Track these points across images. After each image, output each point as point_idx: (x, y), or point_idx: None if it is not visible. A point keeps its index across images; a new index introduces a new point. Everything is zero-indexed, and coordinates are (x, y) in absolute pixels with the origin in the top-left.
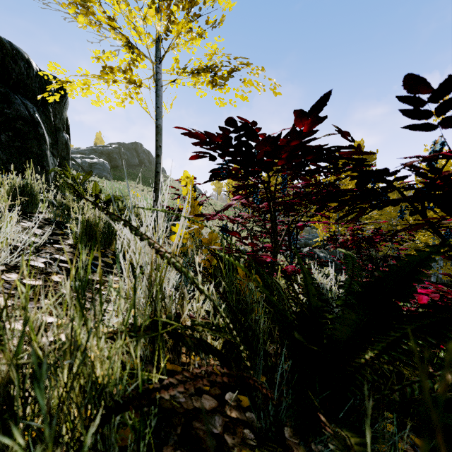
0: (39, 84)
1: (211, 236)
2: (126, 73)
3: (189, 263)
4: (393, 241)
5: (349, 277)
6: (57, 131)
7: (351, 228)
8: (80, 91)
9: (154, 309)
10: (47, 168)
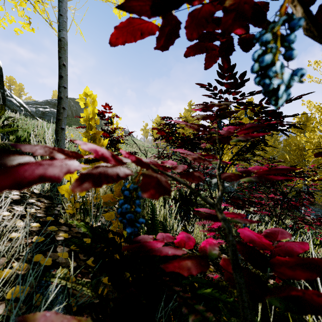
0: None
1: (120, 188)
2: None
3: None
4: (295, 176)
5: None
6: None
7: (267, 165)
8: None
9: None
10: None
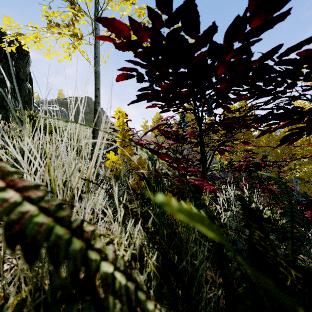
0: (1, 39)
1: (139, 161)
2: (69, 27)
3: (109, 192)
4: (273, 165)
5: (289, 204)
6: (21, 81)
7: (245, 156)
8: (33, 44)
9: (48, 267)
10: (7, 107)
